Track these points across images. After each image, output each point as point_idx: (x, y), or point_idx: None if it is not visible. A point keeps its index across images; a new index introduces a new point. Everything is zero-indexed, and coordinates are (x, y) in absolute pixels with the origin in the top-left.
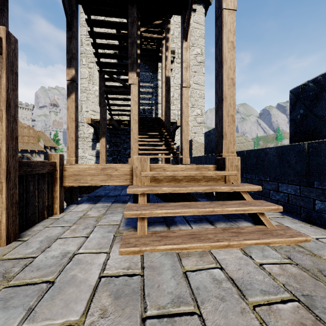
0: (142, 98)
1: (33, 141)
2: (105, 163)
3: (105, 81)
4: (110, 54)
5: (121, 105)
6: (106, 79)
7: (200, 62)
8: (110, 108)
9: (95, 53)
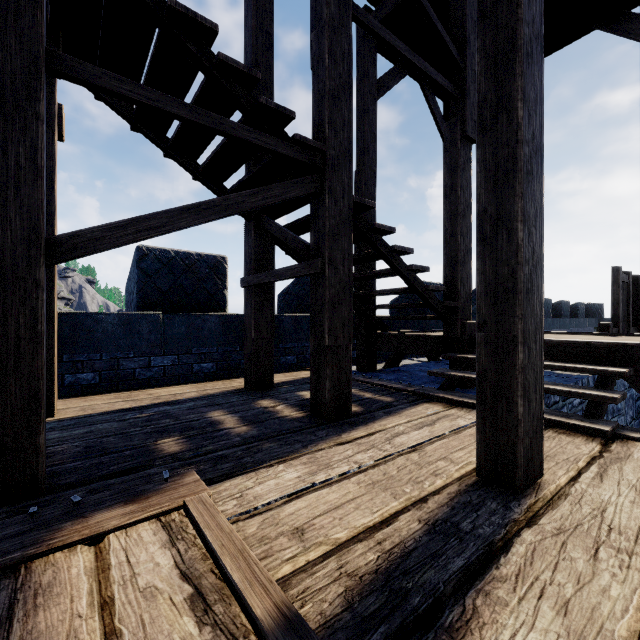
0: None
1: None
2: None
3: None
4: None
5: None
6: None
7: None
8: None
9: None
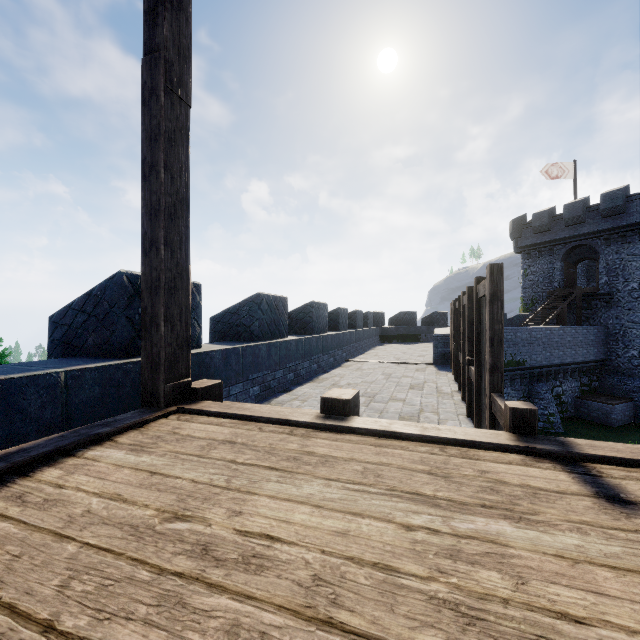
0: None
1: None
2: None
3: None
4: None
5: None
6: None
7: None
8: None
9: None
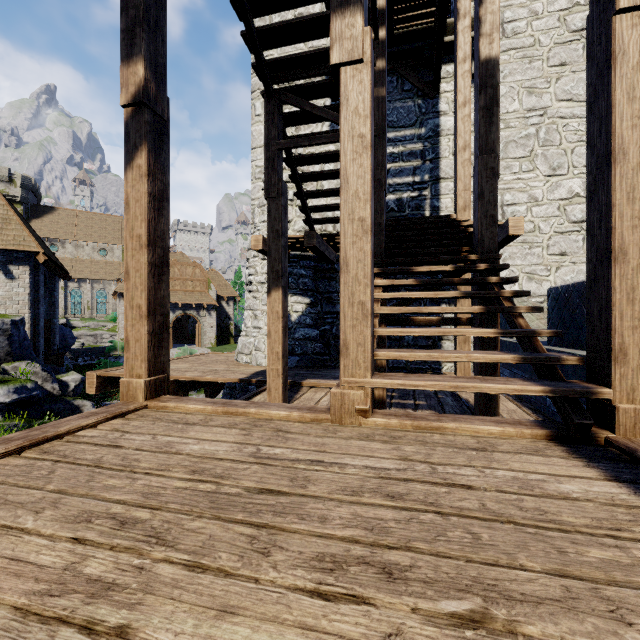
0: (394, 170)
1: (200, 289)
2: (280, 364)
3: (285, 125)
4: (288, 24)
5: (335, 192)
6: (286, 119)
7: (583, 29)
8: (305, 204)
9: (246, 34)
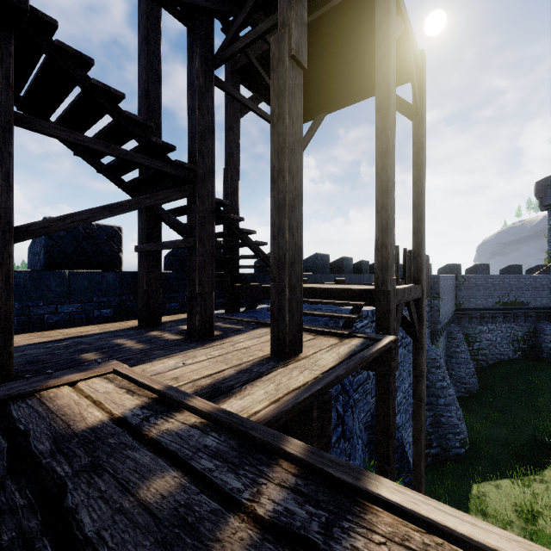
0: None
1: None
2: None
3: None
4: None
5: None
6: None
7: None
8: None
9: None
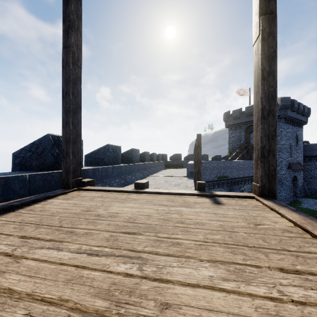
0: None
1: None
2: None
3: None
4: None
5: None
6: None
7: None
8: None
9: None
